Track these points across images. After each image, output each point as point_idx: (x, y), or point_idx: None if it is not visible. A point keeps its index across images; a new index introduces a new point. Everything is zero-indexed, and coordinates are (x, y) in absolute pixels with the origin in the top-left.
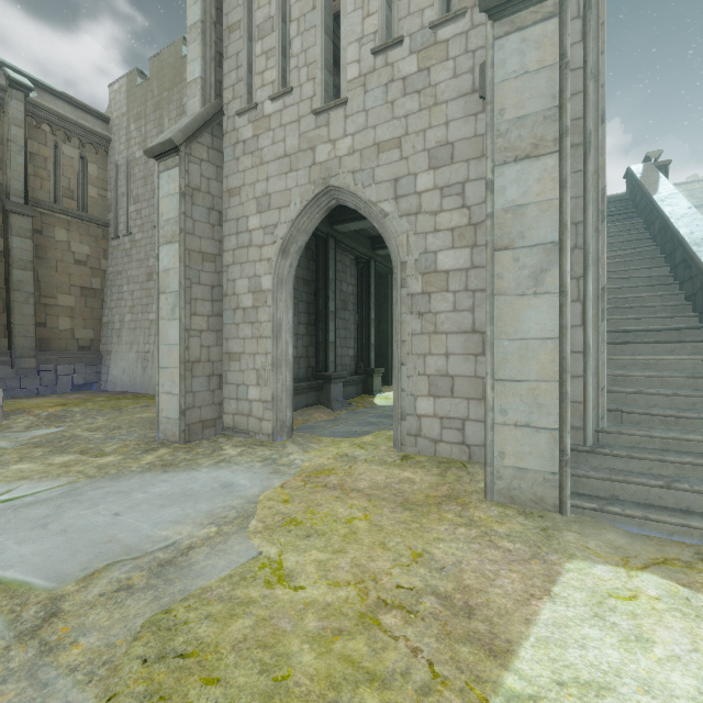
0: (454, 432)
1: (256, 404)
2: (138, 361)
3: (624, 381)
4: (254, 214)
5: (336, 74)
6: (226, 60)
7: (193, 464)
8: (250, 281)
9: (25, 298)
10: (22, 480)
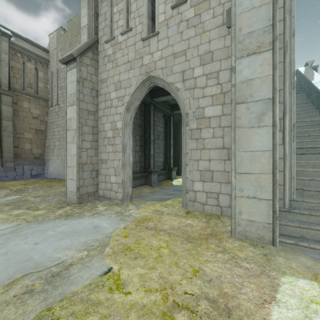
0: (213, 199)
1: (114, 185)
2: (61, 164)
3: (302, 174)
4: (113, 91)
5: (154, 27)
6: (100, 16)
7: (81, 215)
8: (111, 124)
9: (9, 134)
10: None
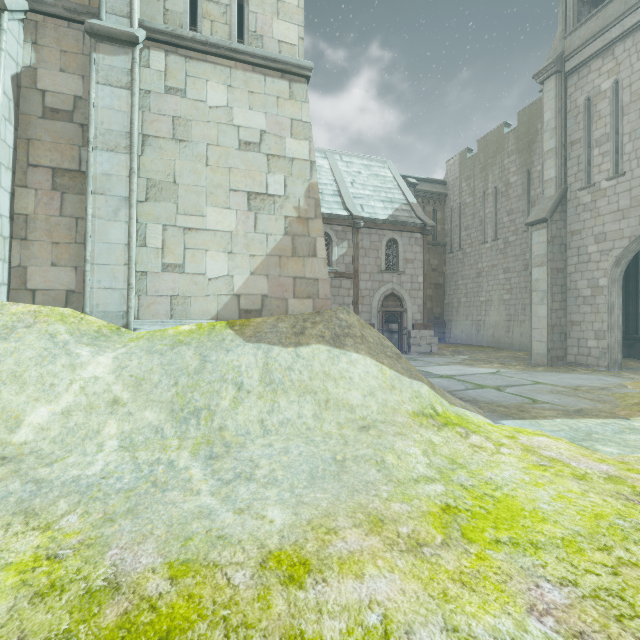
0: None
1: (594, 350)
2: (473, 326)
3: None
4: (592, 244)
5: None
6: (569, 161)
7: (568, 372)
8: (589, 281)
9: None
10: (497, 368)
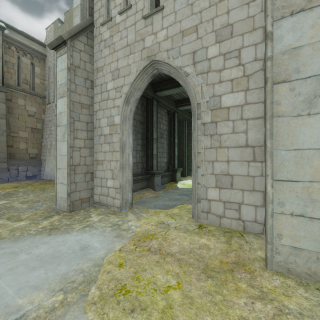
0: (233, 211)
1: (111, 190)
2: None
3: None
4: (110, 81)
5: None
6: None
7: (69, 228)
8: (108, 119)
9: (2, 133)
10: None
